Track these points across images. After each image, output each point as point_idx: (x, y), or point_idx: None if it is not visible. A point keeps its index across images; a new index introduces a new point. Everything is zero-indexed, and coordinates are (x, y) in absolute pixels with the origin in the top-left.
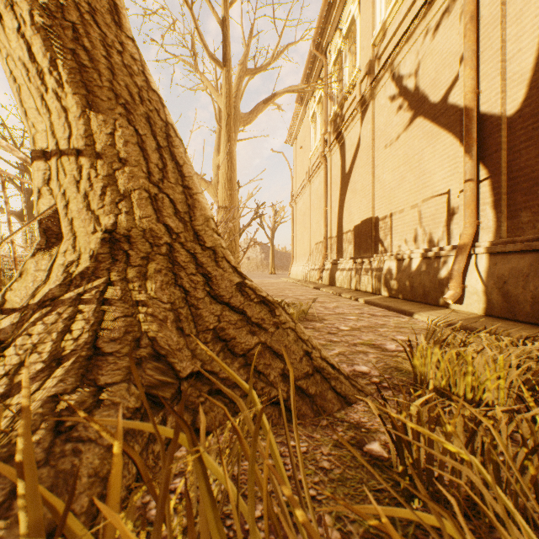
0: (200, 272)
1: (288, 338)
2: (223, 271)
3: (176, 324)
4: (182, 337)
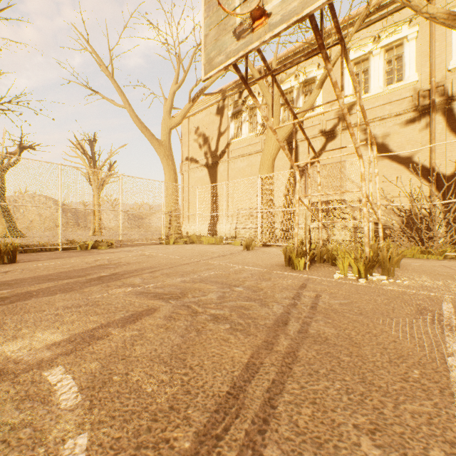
0: None
1: None
2: None
3: None
4: None
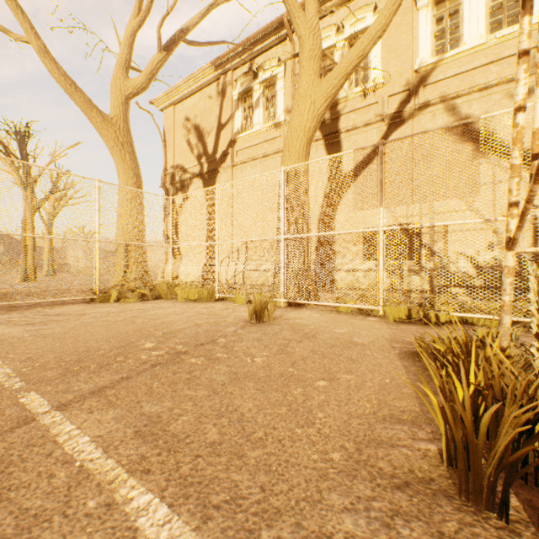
0: None
1: None
2: None
3: None
4: None
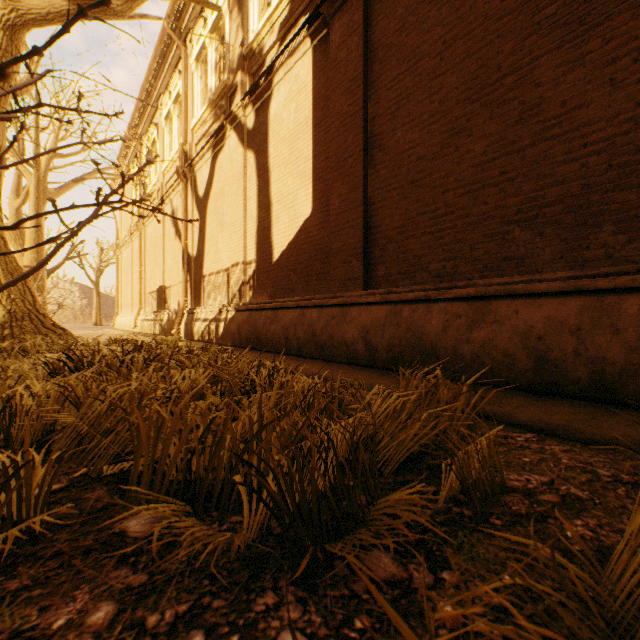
0: (40, 321)
1: (70, 338)
2: (48, 320)
3: (35, 333)
4: (37, 336)
